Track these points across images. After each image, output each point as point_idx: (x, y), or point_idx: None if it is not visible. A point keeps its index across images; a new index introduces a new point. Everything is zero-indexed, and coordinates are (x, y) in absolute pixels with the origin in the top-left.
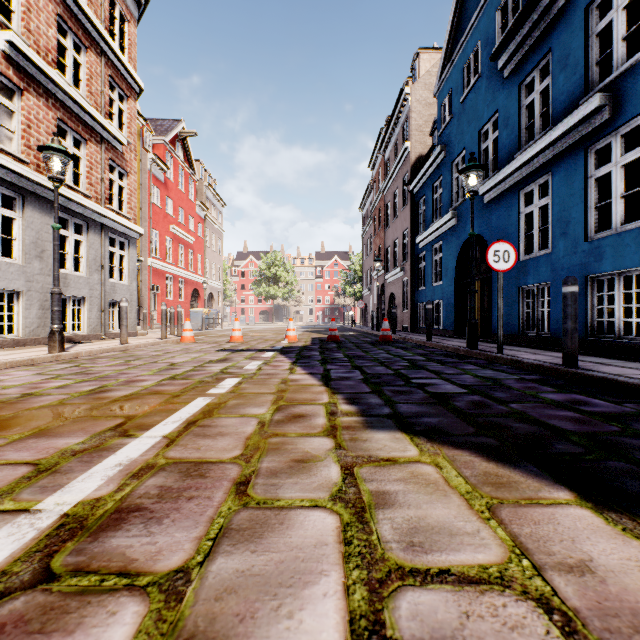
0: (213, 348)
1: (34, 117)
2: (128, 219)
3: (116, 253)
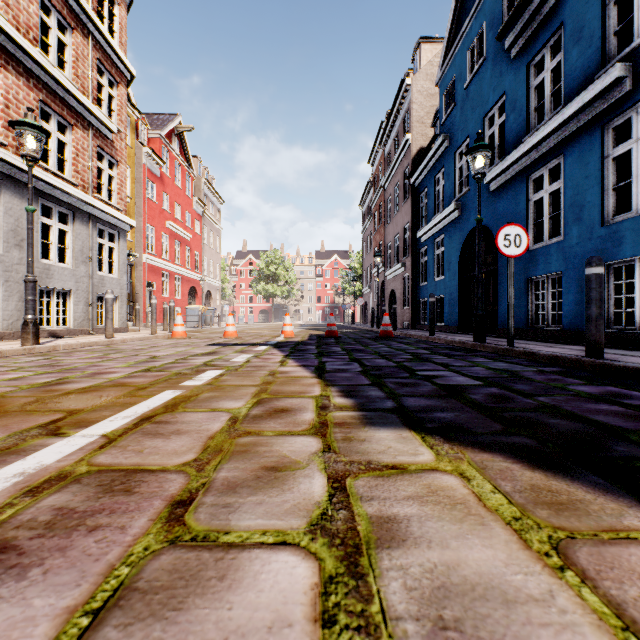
0: (204, 343)
1: (13, 97)
2: (118, 210)
3: (105, 245)
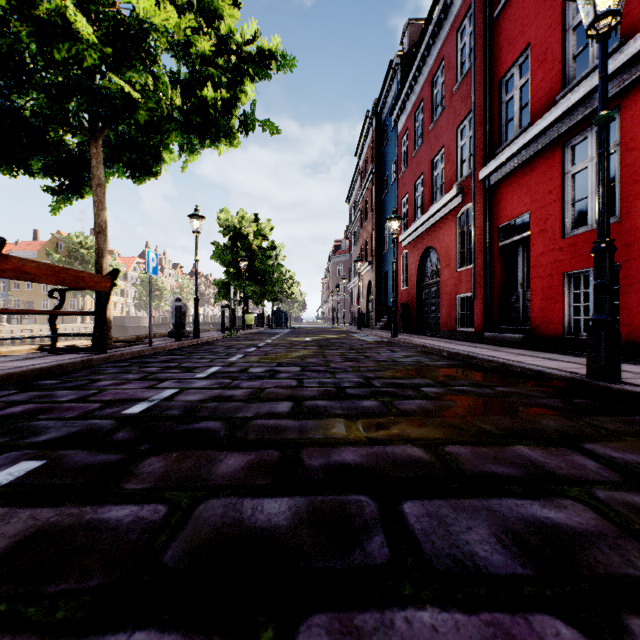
0: None
1: None
2: None
3: None
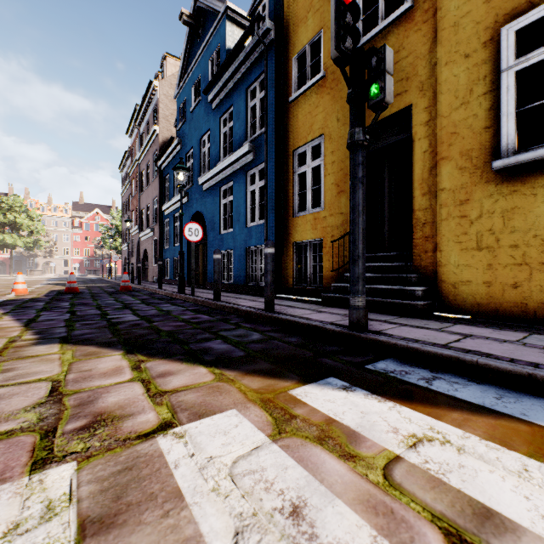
0: None
1: None
2: None
3: None
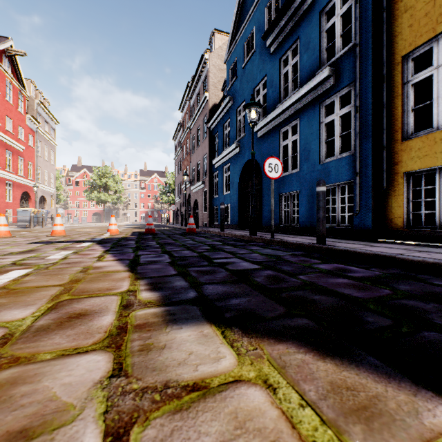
0: (27, 241)
1: None
2: None
3: None
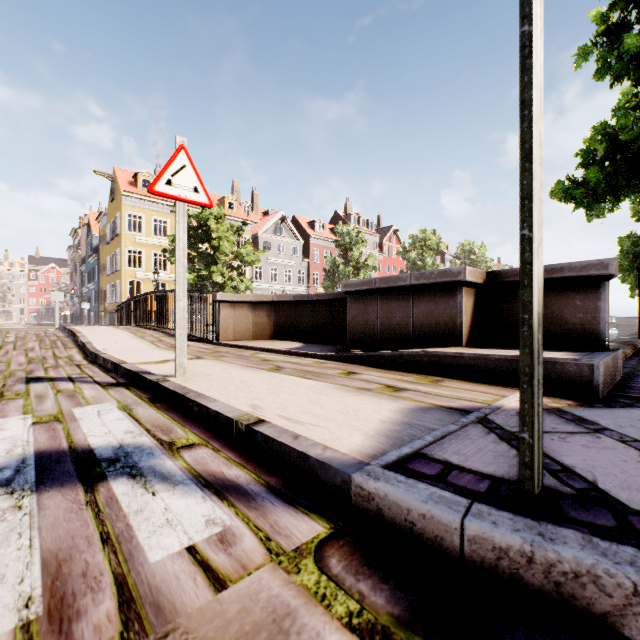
0: None
1: None
2: None
3: None
